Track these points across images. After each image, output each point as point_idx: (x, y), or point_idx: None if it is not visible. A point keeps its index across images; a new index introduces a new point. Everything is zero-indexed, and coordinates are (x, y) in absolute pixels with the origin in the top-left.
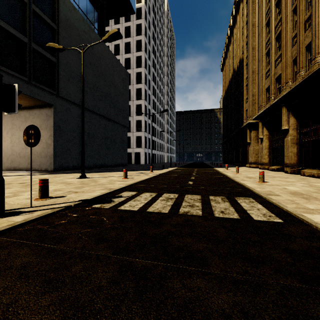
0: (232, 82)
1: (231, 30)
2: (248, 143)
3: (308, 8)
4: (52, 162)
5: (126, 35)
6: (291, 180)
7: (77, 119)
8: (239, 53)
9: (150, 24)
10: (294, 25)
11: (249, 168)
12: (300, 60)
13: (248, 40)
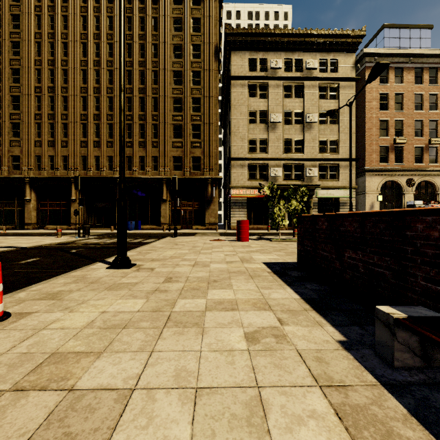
0: None
1: None
2: None
3: (50, 134)
4: None
5: None
6: None
7: None
8: None
9: None
10: (37, 133)
11: None
12: (45, 161)
13: None
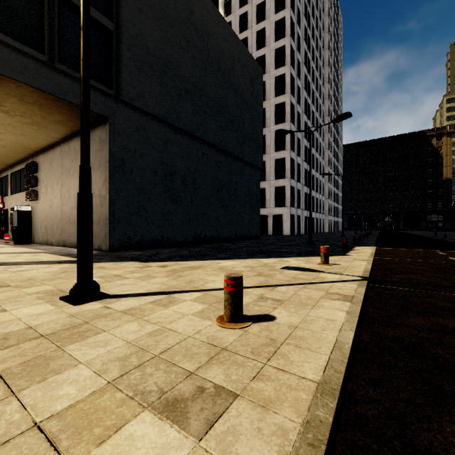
0: None
1: None
2: None
3: None
4: (107, 233)
5: (259, 18)
6: None
7: (161, 148)
8: None
9: None
10: None
11: None
12: None
13: None
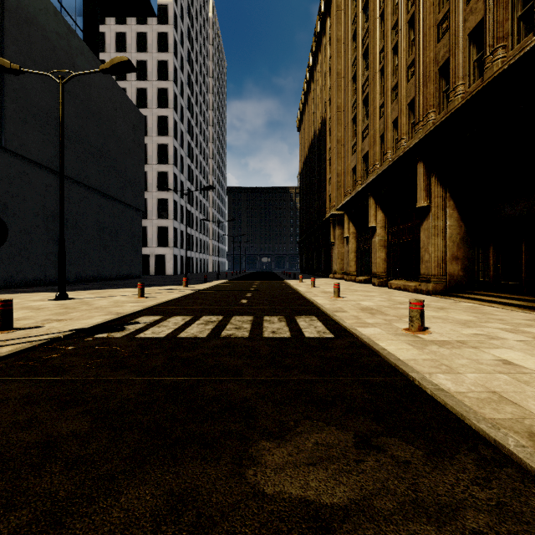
0: (312, 150)
1: (310, 72)
2: (331, 243)
3: (395, 73)
4: None
5: (139, 47)
6: (373, 294)
7: (43, 193)
8: (321, 110)
9: (184, 37)
10: (382, 91)
11: (332, 279)
12: (387, 138)
13: (331, 94)
